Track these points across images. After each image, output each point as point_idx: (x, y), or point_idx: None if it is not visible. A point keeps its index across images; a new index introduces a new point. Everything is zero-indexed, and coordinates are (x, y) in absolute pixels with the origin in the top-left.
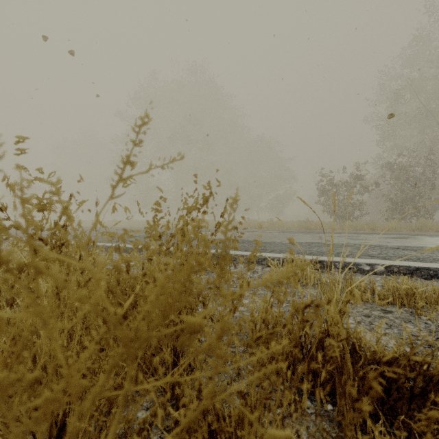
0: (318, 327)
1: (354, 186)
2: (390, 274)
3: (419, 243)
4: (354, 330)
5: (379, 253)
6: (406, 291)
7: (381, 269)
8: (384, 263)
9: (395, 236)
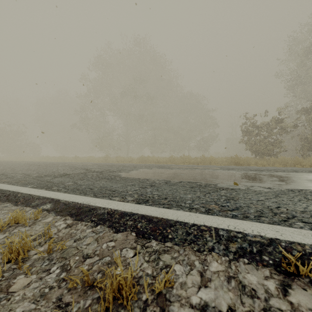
0: None
1: (274, 127)
2: None
3: None
4: None
5: None
6: None
7: None
8: None
9: None
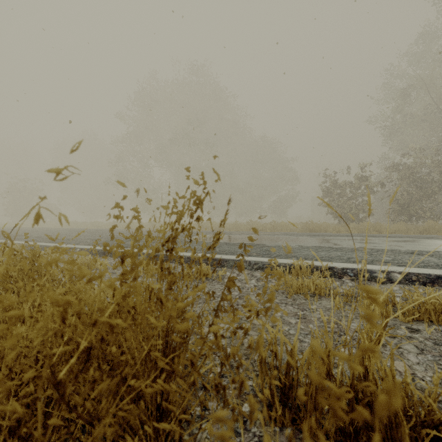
0: (351, 371)
1: (359, 187)
2: (408, 282)
3: (434, 248)
4: (402, 380)
5: (393, 259)
6: (433, 306)
7: (397, 277)
8: (401, 270)
9: (406, 239)
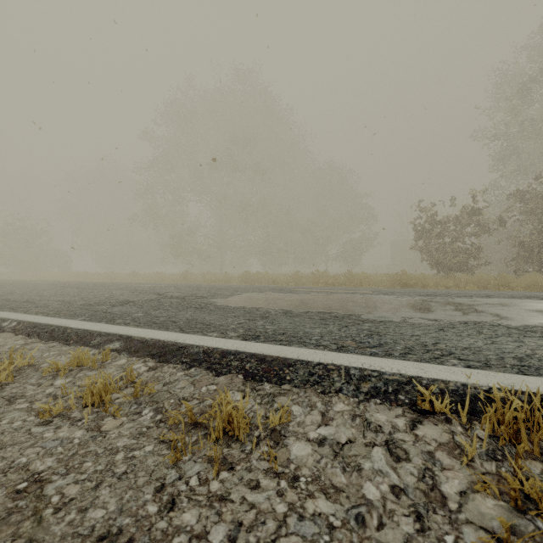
0: None
1: (468, 224)
2: None
3: None
4: None
5: None
6: None
7: None
8: None
9: None
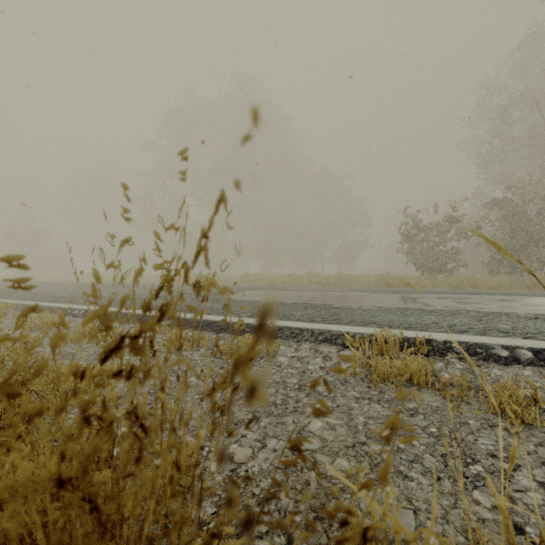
0: None
1: (448, 230)
2: (544, 364)
3: None
4: None
5: (513, 327)
6: None
7: (527, 355)
8: (530, 345)
9: (518, 297)
